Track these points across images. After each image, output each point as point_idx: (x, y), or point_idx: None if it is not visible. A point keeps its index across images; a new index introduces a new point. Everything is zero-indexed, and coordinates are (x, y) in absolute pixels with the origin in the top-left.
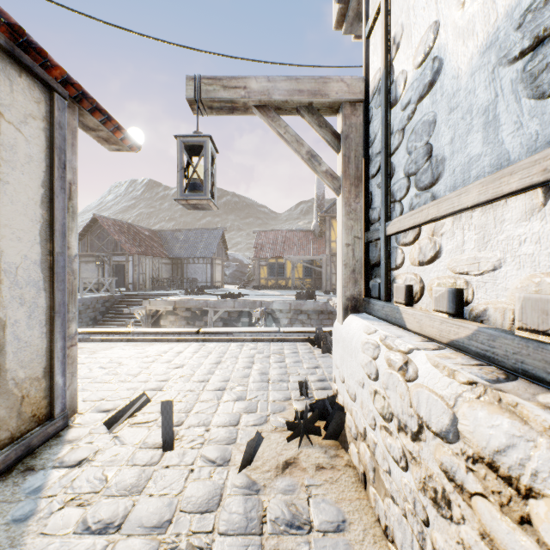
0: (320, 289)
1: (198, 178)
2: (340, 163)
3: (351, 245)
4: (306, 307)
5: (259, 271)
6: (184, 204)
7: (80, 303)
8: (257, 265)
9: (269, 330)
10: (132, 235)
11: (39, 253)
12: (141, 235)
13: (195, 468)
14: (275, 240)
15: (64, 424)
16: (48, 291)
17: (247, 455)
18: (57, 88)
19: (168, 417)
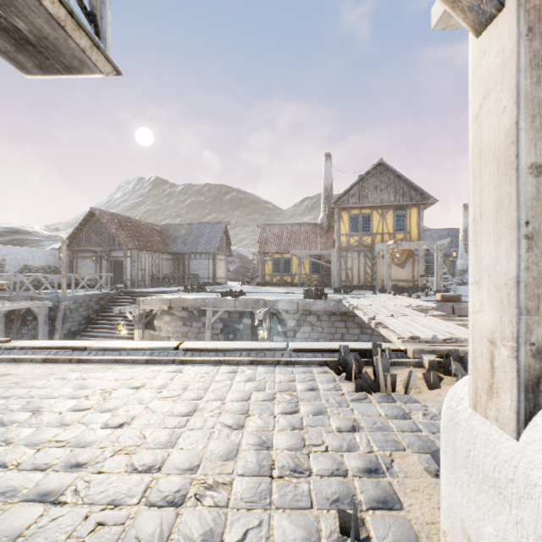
0: (328, 286)
1: None
2: None
3: None
4: (315, 307)
5: (263, 267)
6: None
7: (71, 301)
8: (261, 261)
9: (273, 346)
10: (131, 229)
11: None
12: (141, 230)
13: None
14: (280, 234)
15: None
16: None
17: None
18: None
19: None
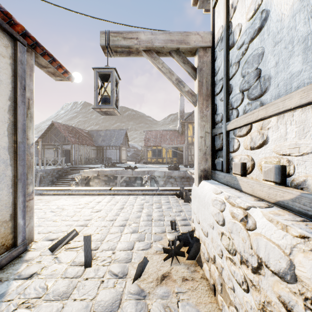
0: (181, 164)
1: (107, 94)
2: (197, 86)
3: (204, 137)
4: (174, 174)
5: (146, 154)
6: (98, 111)
7: (44, 172)
8: (145, 150)
9: (152, 188)
10: (74, 133)
11: (6, 142)
12: (79, 133)
13: (104, 280)
14: (156, 136)
15: (24, 249)
16: (13, 166)
17: (138, 271)
18: (19, 39)
19: (88, 246)
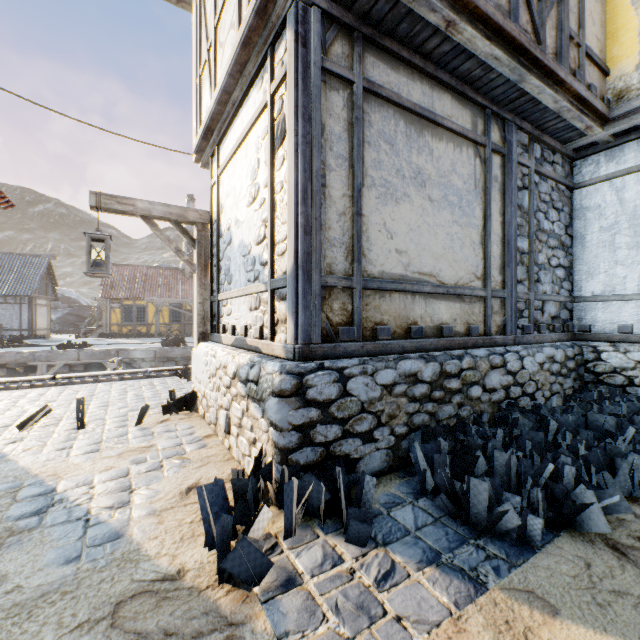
0: (191, 335)
1: (102, 260)
2: (196, 256)
3: (203, 303)
4: (174, 353)
5: (109, 316)
6: (91, 275)
7: None
8: (106, 308)
9: (137, 370)
10: None
11: None
12: None
13: (106, 430)
14: (132, 277)
15: None
16: None
17: (141, 416)
18: None
19: (82, 408)
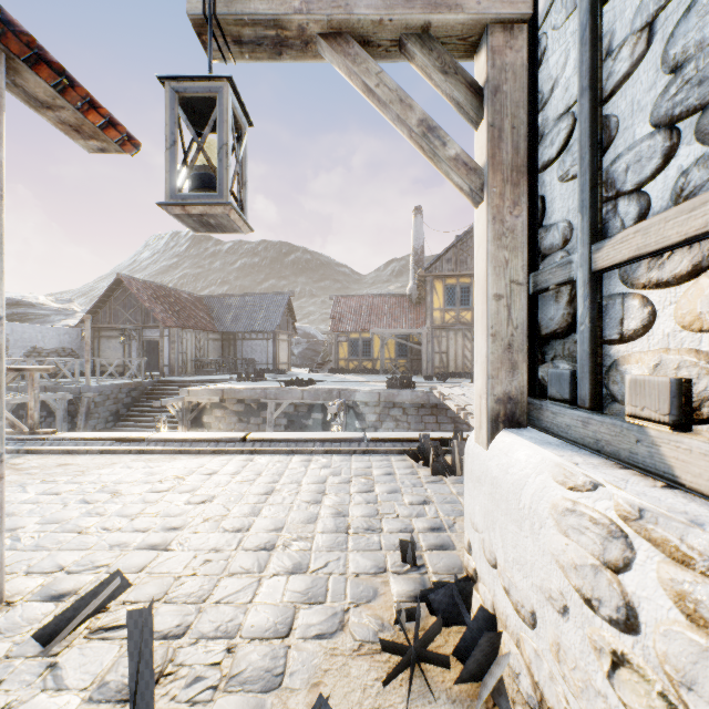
0: (418, 373)
1: (207, 162)
2: (483, 142)
3: (505, 297)
4: (401, 398)
5: (337, 350)
6: (179, 213)
7: (96, 393)
8: (334, 342)
9: (349, 436)
10: (169, 301)
11: None
12: (181, 302)
13: None
14: (358, 308)
15: None
16: None
17: None
18: None
19: (143, 642)
